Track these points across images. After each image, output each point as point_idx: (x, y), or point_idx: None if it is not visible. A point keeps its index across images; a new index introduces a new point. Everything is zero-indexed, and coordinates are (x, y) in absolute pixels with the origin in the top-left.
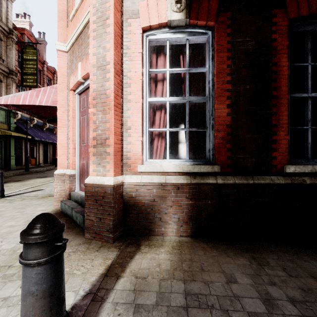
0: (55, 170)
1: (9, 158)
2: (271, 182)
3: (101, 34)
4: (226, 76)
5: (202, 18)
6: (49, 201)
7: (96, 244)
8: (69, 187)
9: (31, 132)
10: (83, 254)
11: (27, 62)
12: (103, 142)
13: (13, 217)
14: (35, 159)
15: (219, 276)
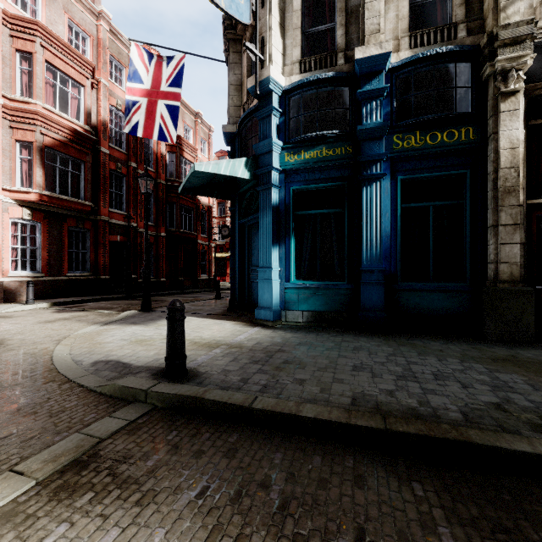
0: None
1: None
2: (63, 278)
3: None
4: (47, 242)
5: (38, 220)
6: None
7: None
8: None
9: None
10: None
11: None
12: None
13: None
14: None
15: (52, 300)
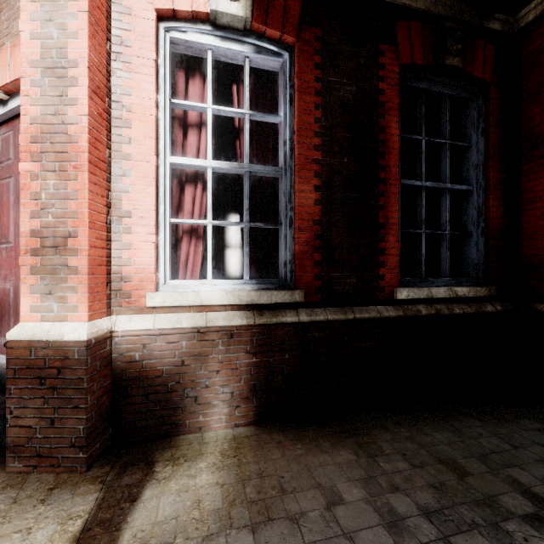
0: None
1: None
2: (378, 315)
3: None
4: (313, 137)
5: (274, 25)
6: None
7: (41, 485)
8: None
9: None
10: (0, 522)
11: None
12: (59, 244)
13: None
14: None
15: (313, 496)
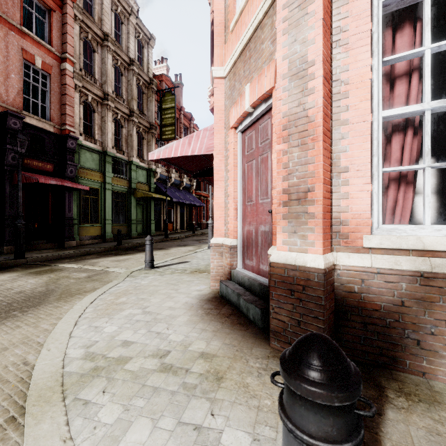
0: (193, 237)
1: (149, 223)
2: None
3: (298, 20)
4: None
5: None
6: (201, 278)
7: None
8: (229, 263)
9: (169, 192)
10: (281, 379)
11: (166, 111)
12: (301, 197)
13: (169, 296)
14: (172, 224)
15: None
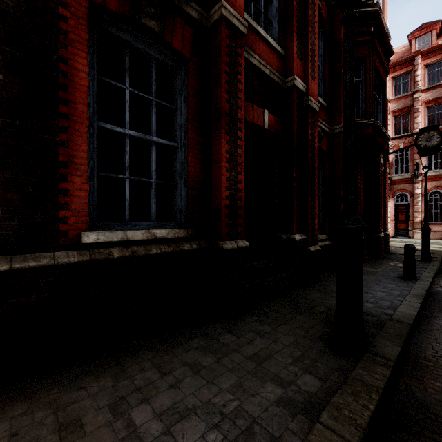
0: None
1: None
2: (51, 262)
3: None
4: None
5: None
6: None
7: None
8: None
9: None
10: None
11: None
12: None
13: None
14: None
15: None
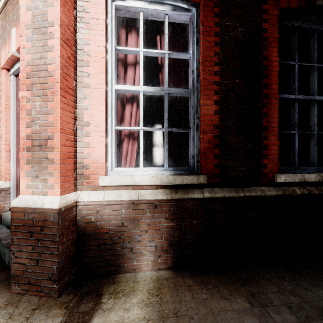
0: None
1: None
2: (262, 193)
3: None
4: (214, 65)
5: None
6: None
7: (29, 305)
8: None
9: None
10: None
11: None
12: (43, 144)
13: None
14: None
15: None
